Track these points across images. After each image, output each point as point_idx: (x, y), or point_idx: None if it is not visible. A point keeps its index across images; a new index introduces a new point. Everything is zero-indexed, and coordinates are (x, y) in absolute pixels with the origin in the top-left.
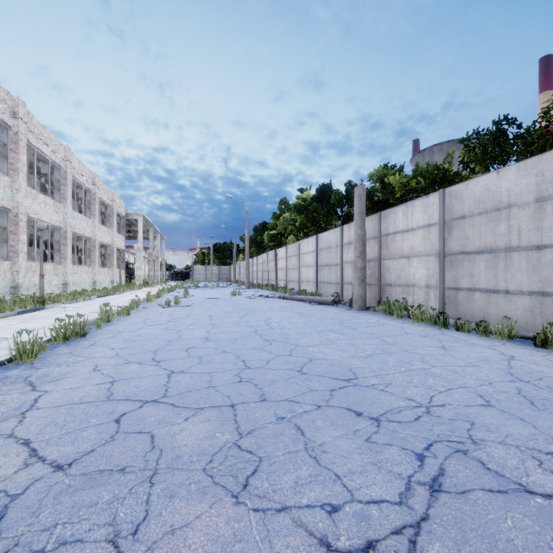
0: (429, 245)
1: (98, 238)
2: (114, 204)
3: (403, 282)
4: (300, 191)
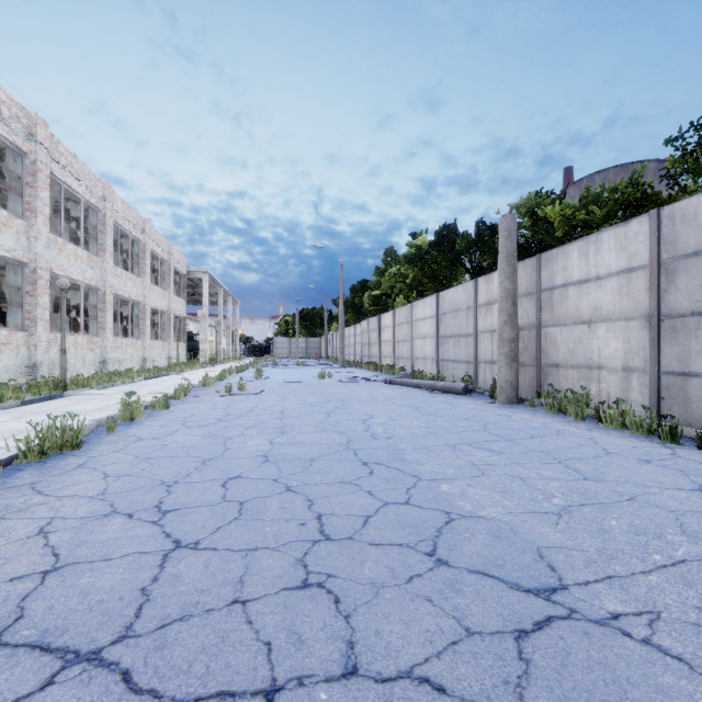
0: (630, 303)
1: (149, 303)
2: (171, 258)
3: (579, 361)
4: (412, 236)
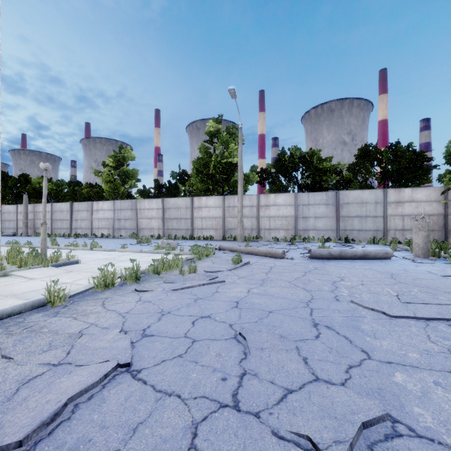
0: (49, 217)
1: None
2: None
3: None
4: None
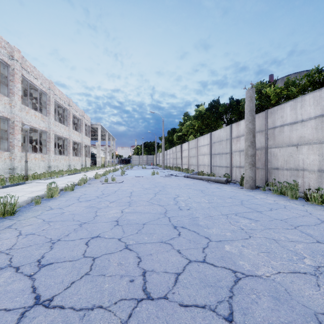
0: (323, 133)
1: (72, 138)
2: (83, 118)
3: (291, 166)
4: (197, 106)
